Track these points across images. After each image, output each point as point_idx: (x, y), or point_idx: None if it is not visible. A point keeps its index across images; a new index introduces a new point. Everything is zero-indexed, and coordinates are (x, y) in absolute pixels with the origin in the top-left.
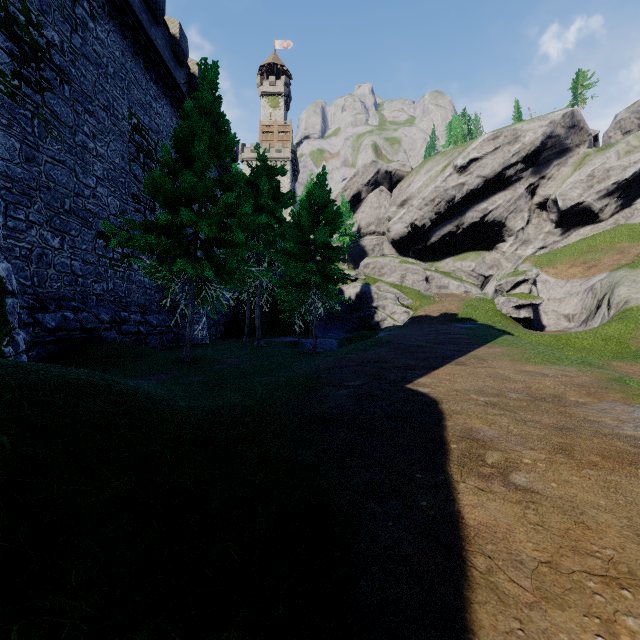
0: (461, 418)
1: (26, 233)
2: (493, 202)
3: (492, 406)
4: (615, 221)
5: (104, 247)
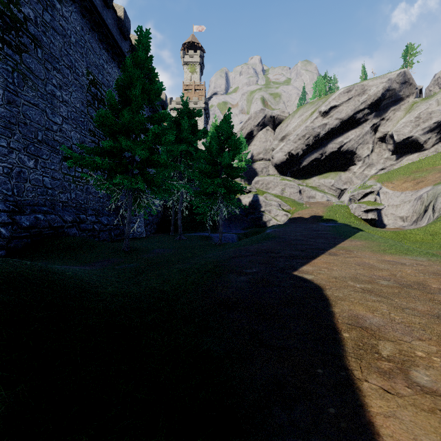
0: (345, 304)
1: (8, 156)
2: (347, 137)
3: (369, 292)
4: (435, 150)
5: (68, 167)
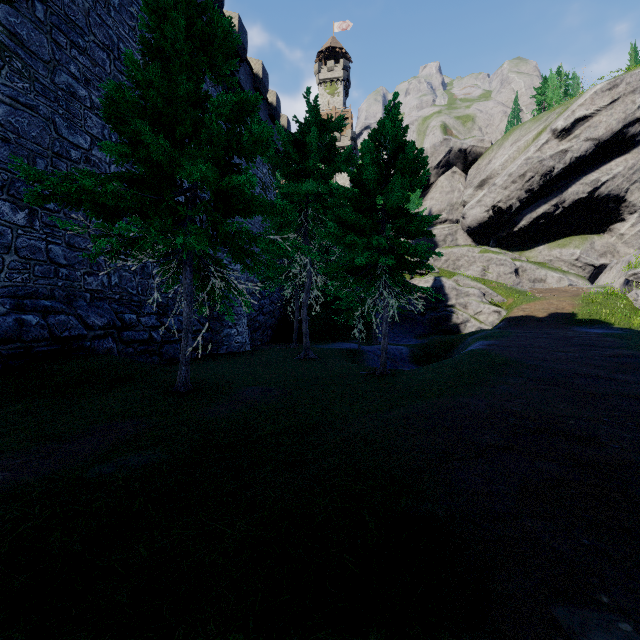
0: None
1: None
2: (608, 171)
3: None
4: None
5: None
